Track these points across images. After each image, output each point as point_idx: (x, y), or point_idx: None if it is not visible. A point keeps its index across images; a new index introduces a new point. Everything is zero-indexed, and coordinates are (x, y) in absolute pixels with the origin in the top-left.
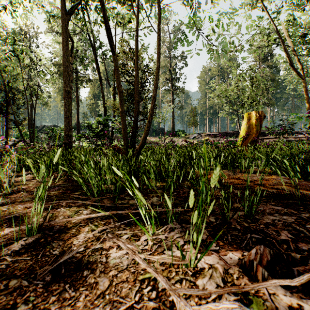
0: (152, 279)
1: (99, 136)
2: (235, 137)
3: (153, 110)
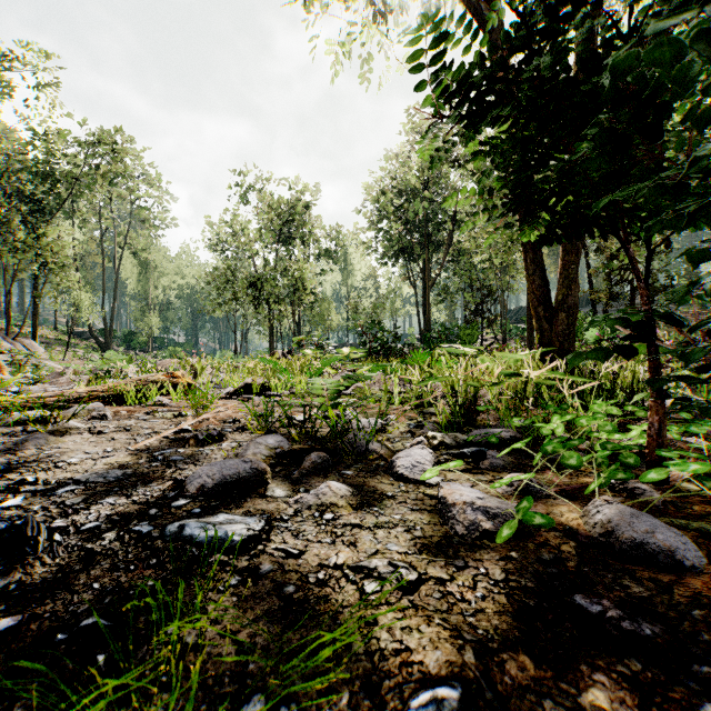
0: None
1: None
2: None
3: None
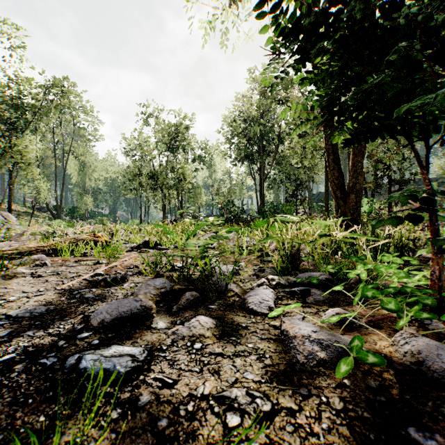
0: None
1: None
2: None
3: None
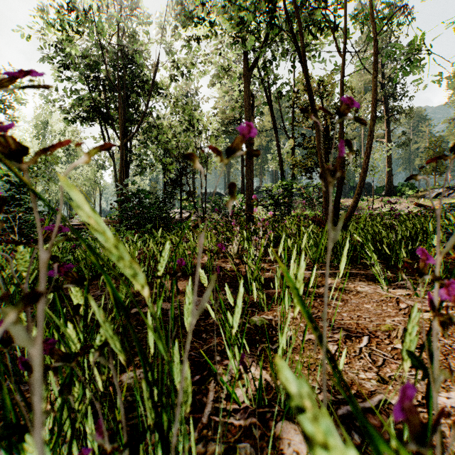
0: (392, 297)
1: (278, 204)
2: None
3: (365, 173)
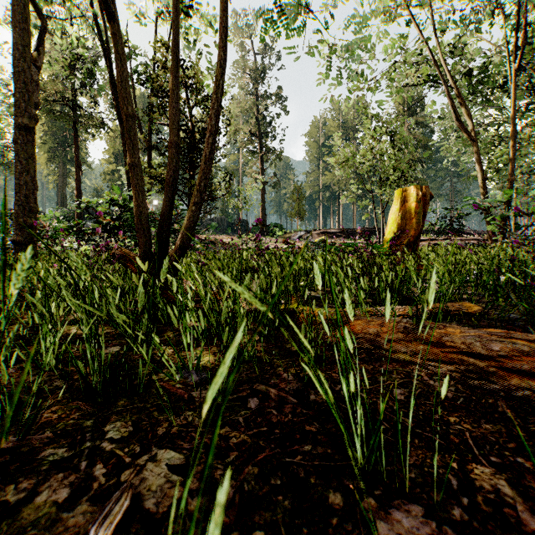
0: None
1: (111, 231)
2: (367, 238)
3: (209, 164)
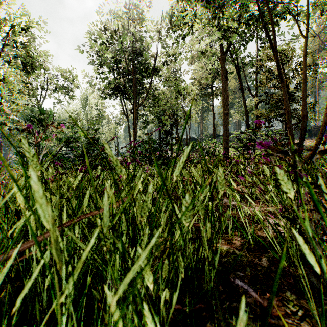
0: None
1: (246, 146)
2: None
3: (325, 123)
